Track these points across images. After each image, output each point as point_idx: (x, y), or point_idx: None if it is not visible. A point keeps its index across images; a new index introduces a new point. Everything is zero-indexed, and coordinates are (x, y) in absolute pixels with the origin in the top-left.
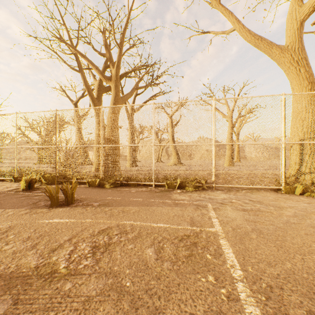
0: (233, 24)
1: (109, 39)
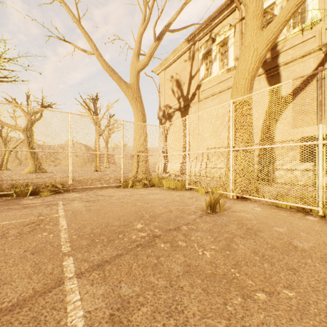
0: (92, 49)
1: None
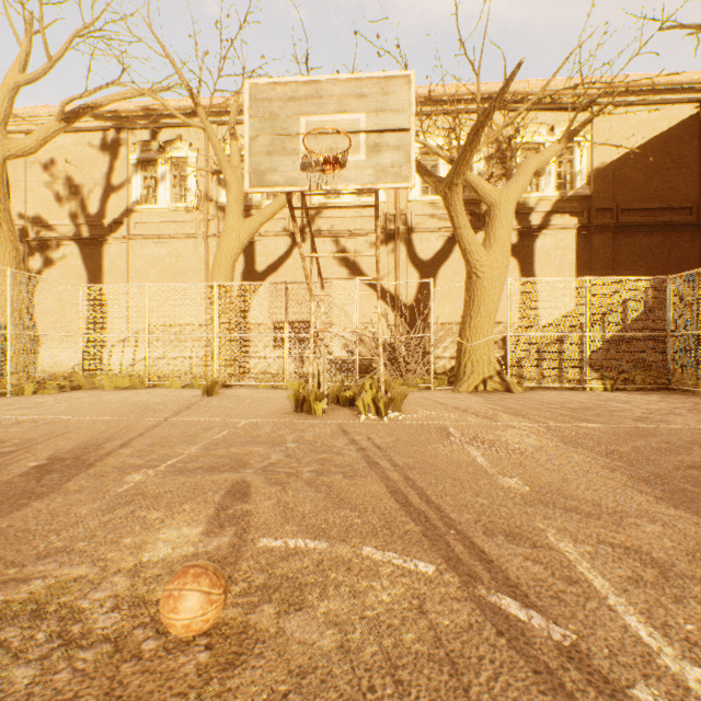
0: None
1: None
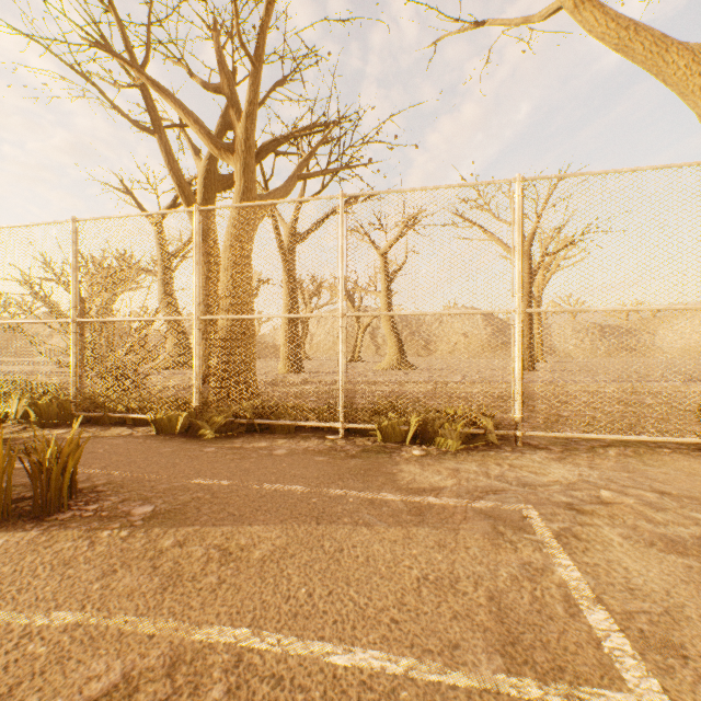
0: None
1: (233, 57)
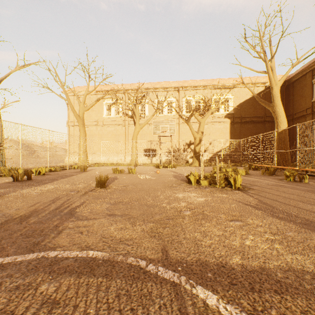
0: (67, 99)
1: None
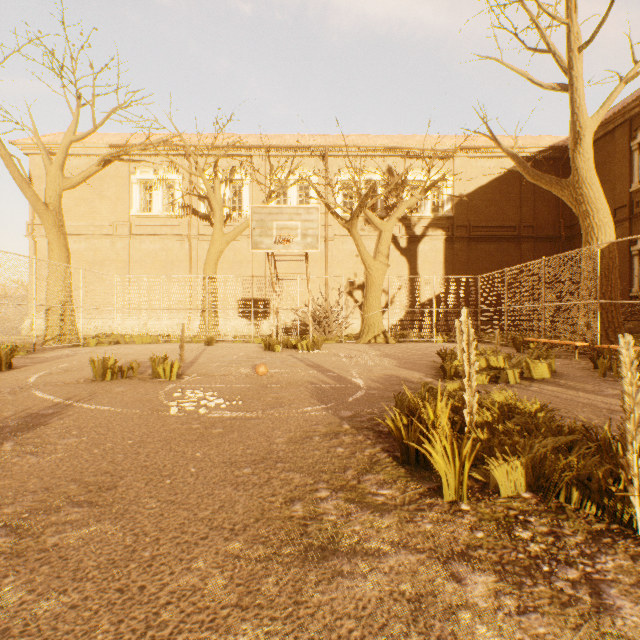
0: None
1: None
